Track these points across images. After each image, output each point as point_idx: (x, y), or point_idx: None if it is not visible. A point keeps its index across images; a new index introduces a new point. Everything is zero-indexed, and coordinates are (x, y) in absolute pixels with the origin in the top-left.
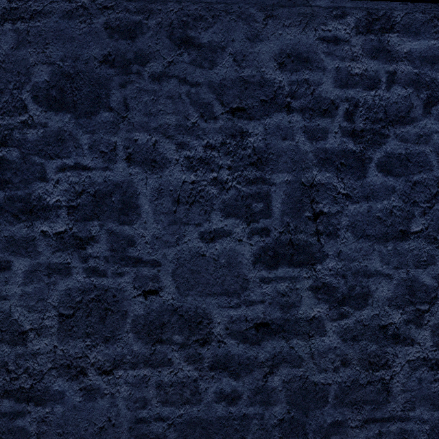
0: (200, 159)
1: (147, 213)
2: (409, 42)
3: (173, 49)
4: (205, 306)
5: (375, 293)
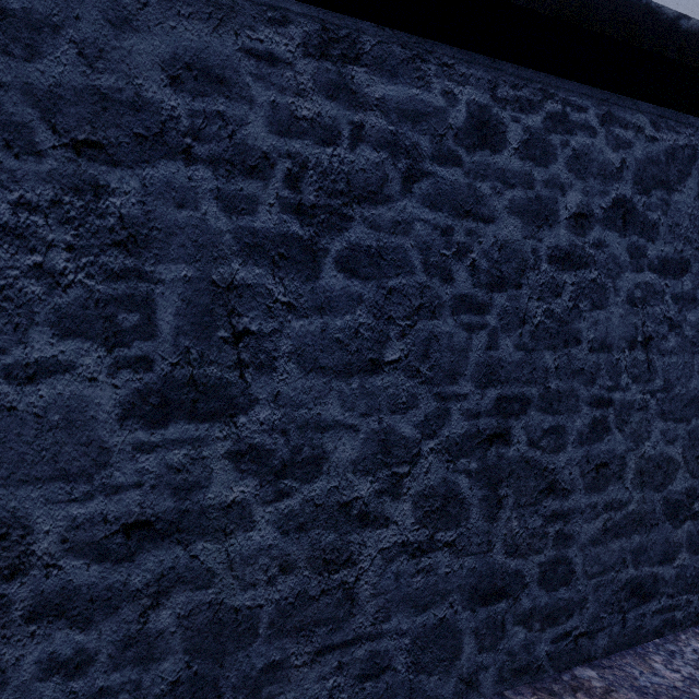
0: (4, 227)
1: None
2: (383, 84)
3: None
4: (16, 504)
5: (333, 454)
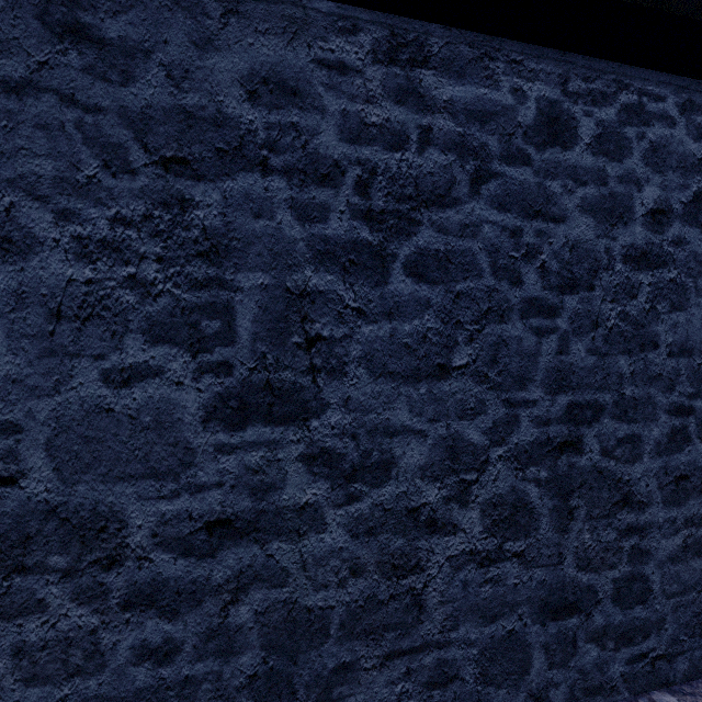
0: (103, 241)
1: None
2: (451, 86)
3: (49, 40)
4: (113, 499)
5: (402, 459)
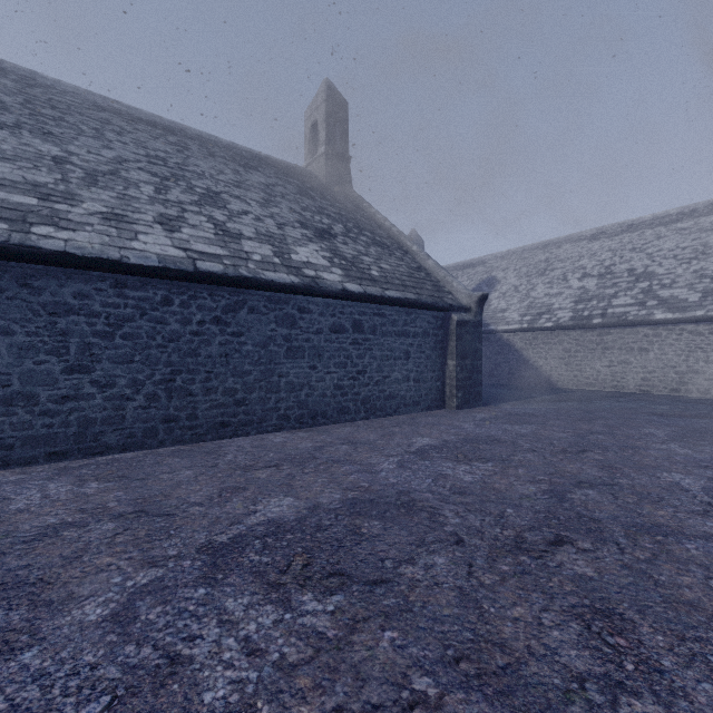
0: (34, 332)
1: (5, 354)
2: (134, 293)
3: (19, 287)
4: (36, 390)
5: (119, 383)
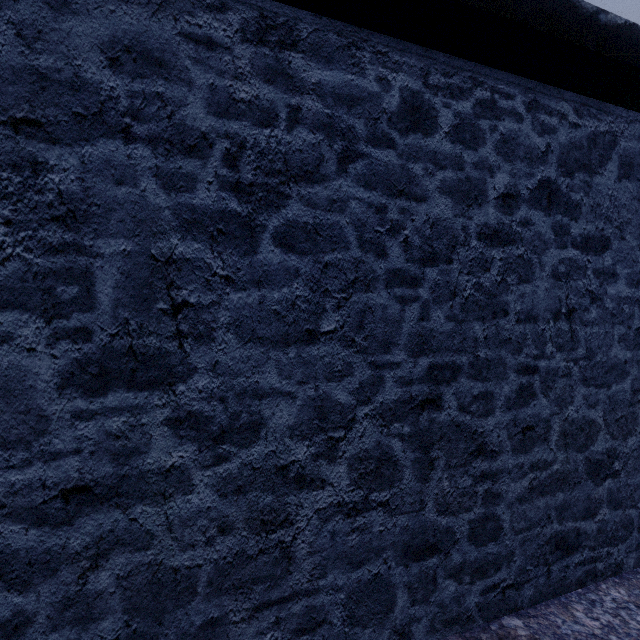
0: None
1: None
2: (319, 70)
3: None
4: None
5: (271, 420)
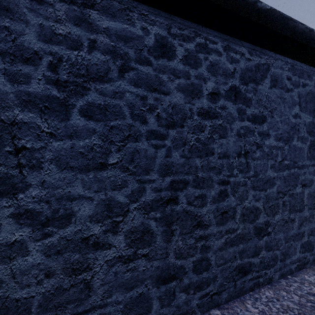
0: None
1: None
2: (107, 21)
3: None
4: None
5: (78, 213)
